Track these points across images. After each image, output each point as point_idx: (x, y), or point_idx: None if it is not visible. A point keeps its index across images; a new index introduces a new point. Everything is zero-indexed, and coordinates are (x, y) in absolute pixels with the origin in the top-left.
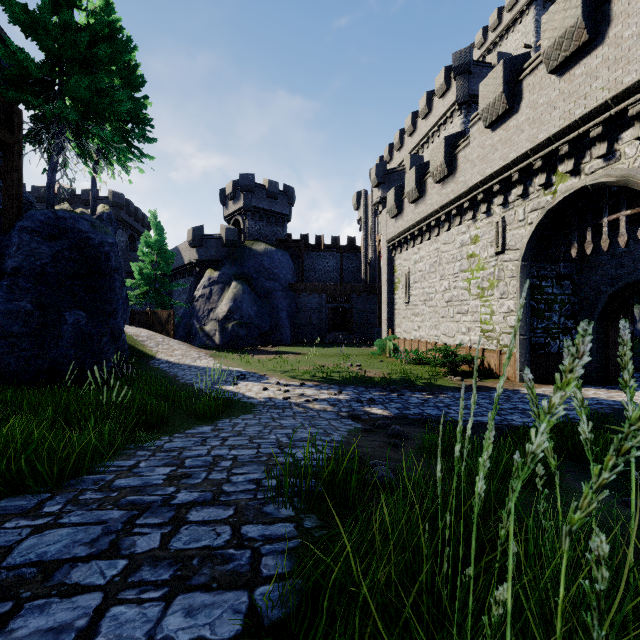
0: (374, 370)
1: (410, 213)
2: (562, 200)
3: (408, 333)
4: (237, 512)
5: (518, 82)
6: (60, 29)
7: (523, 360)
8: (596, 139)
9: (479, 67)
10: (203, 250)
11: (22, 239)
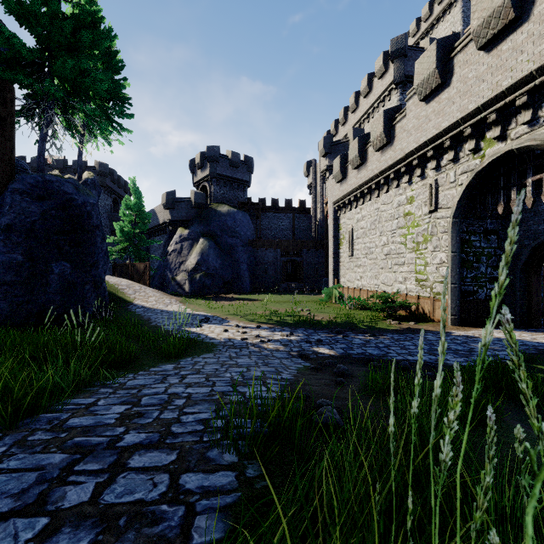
0: (322, 314)
1: (353, 178)
2: (490, 163)
3: (351, 282)
4: (180, 457)
5: (450, 59)
6: (48, 18)
7: (454, 306)
8: (521, 107)
9: (413, 51)
10: (175, 211)
11: (14, 199)
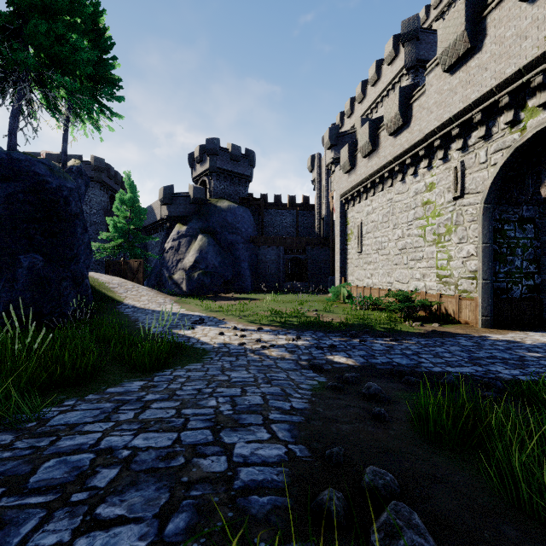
0: (331, 315)
1: (363, 167)
2: (533, 135)
3: (361, 281)
4: None
5: (481, 19)
6: None
7: (486, 305)
8: None
9: (426, 34)
10: (173, 207)
11: None
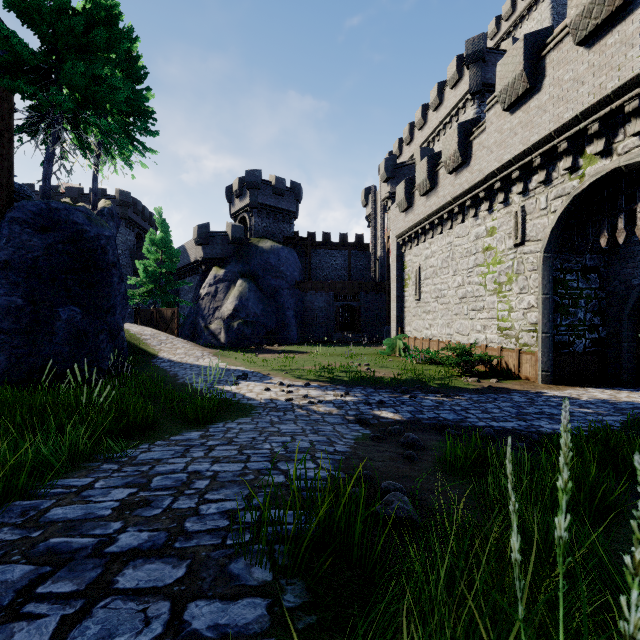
0: (383, 370)
1: (421, 206)
2: (591, 184)
3: (419, 332)
4: (190, 572)
5: (540, 58)
6: (55, 14)
7: (546, 360)
8: (631, 114)
9: (493, 54)
10: (209, 248)
11: (12, 231)
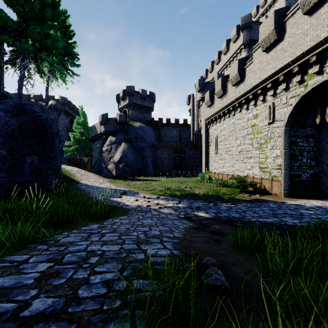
0: (198, 190)
1: (218, 104)
2: (311, 89)
3: (217, 169)
4: None
5: (283, 23)
6: (24, 0)
7: (286, 184)
8: None
9: (255, 24)
10: (107, 126)
11: (0, 115)
